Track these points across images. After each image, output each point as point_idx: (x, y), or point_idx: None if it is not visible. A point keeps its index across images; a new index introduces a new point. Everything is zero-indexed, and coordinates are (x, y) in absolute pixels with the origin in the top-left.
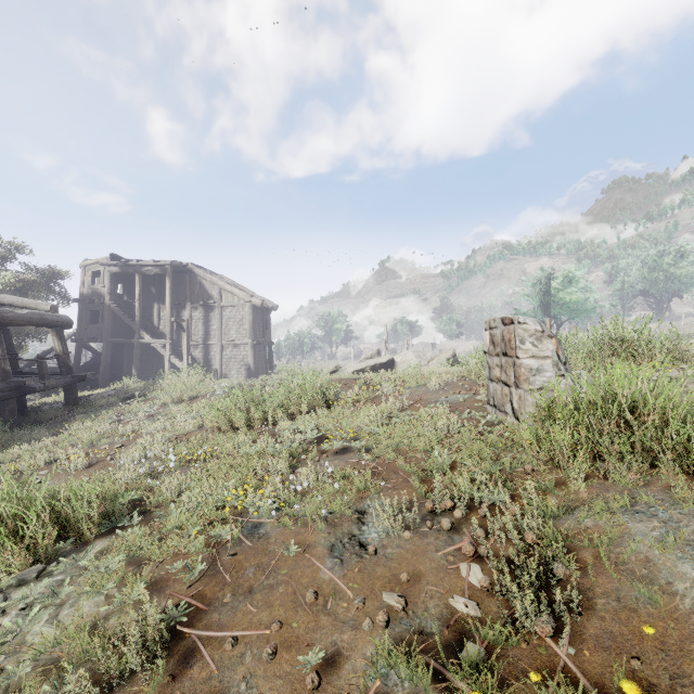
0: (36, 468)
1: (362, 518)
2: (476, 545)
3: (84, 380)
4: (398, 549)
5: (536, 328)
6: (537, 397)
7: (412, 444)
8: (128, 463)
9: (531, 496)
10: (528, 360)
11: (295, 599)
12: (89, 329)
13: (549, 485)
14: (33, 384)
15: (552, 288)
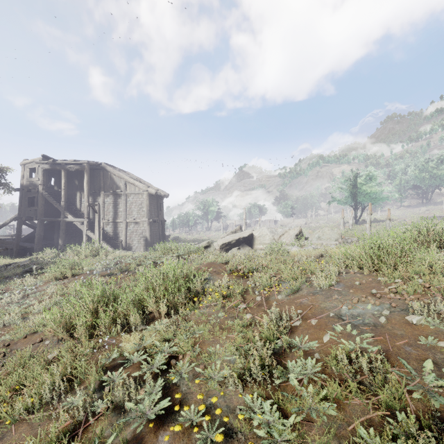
0: None
1: None
2: None
3: None
4: None
5: None
6: None
7: None
8: None
9: None
10: None
11: None
12: (27, 210)
13: None
14: None
15: (359, 183)
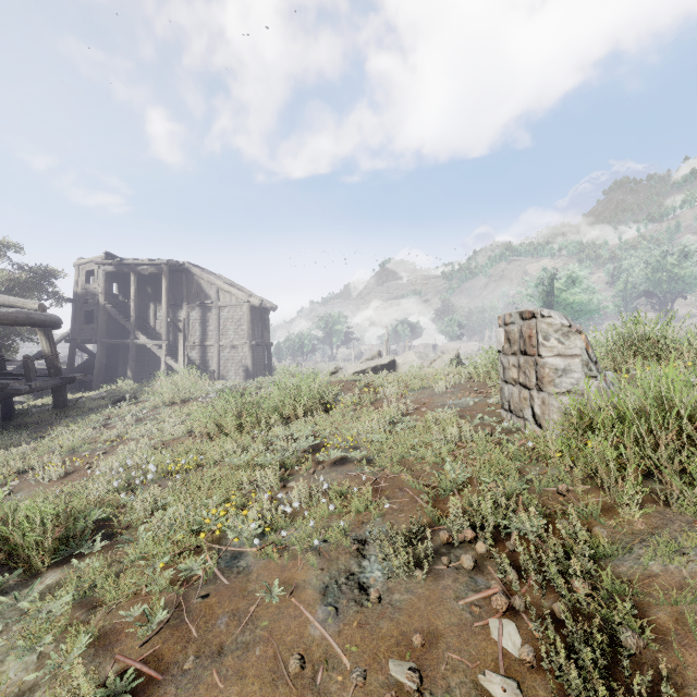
0: (7, 478)
1: (363, 550)
2: (507, 592)
3: (73, 381)
4: (407, 594)
5: (562, 322)
6: (563, 401)
7: (419, 454)
8: (106, 473)
9: (575, 527)
10: (553, 359)
11: (275, 666)
12: (83, 329)
13: (592, 511)
14: (18, 386)
15: (555, 289)
